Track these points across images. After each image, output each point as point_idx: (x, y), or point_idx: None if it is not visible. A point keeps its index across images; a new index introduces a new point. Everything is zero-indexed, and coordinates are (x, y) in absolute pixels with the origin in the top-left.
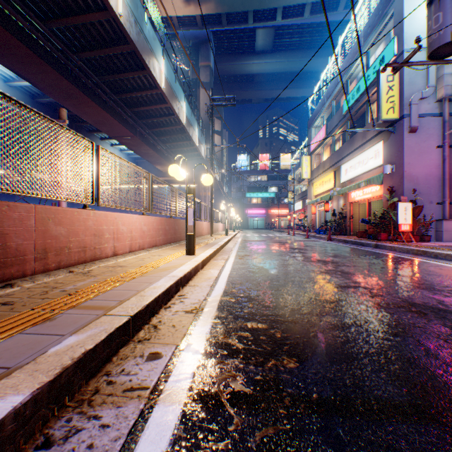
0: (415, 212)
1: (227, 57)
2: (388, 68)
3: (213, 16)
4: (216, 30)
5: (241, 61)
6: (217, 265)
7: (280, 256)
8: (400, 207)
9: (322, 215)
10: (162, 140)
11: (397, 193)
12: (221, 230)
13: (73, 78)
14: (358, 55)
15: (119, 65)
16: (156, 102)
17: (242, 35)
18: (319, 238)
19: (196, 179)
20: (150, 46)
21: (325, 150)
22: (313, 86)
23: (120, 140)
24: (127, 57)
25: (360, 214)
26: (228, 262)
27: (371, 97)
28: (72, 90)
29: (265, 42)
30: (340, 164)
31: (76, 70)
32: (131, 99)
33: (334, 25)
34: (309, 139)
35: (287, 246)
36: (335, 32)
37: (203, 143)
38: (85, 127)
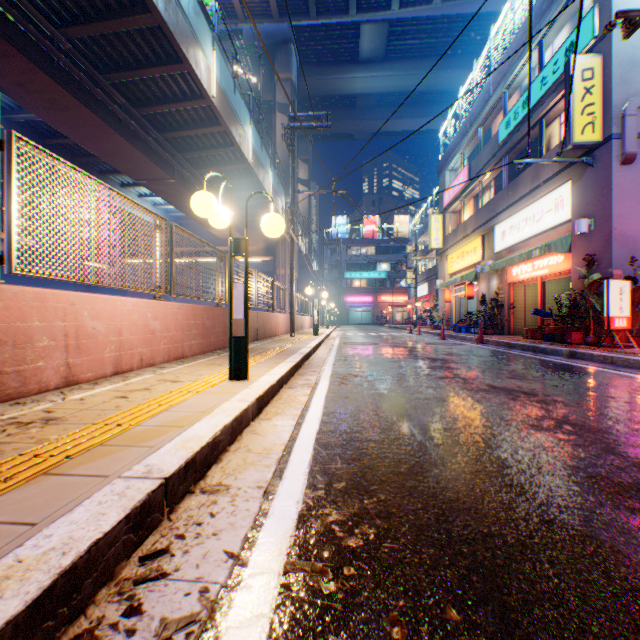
0: (636, 297)
1: (317, 68)
2: (585, 58)
3: (296, 2)
4: (300, 25)
5: (339, 73)
6: (294, 402)
7: (413, 376)
8: (612, 289)
9: (461, 303)
10: (218, 189)
11: (600, 266)
12: (308, 326)
13: (58, 72)
14: (525, 48)
15: (137, 53)
16: (204, 122)
17: (340, 34)
18: (461, 339)
19: (271, 250)
20: (188, 23)
21: (467, 205)
22: (445, 114)
23: (149, 185)
24: (150, 39)
25: (525, 301)
26: (316, 393)
27: (548, 112)
28: (57, 92)
29: (374, 45)
30: (493, 223)
31: (61, 58)
32: (163, 117)
33: (477, 19)
34: (441, 189)
35: (418, 354)
36: (479, 30)
37: (281, 194)
38: (94, 166)
